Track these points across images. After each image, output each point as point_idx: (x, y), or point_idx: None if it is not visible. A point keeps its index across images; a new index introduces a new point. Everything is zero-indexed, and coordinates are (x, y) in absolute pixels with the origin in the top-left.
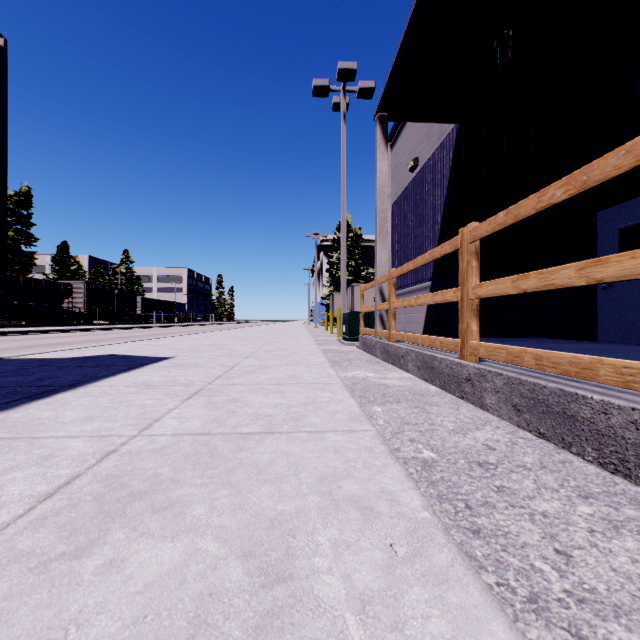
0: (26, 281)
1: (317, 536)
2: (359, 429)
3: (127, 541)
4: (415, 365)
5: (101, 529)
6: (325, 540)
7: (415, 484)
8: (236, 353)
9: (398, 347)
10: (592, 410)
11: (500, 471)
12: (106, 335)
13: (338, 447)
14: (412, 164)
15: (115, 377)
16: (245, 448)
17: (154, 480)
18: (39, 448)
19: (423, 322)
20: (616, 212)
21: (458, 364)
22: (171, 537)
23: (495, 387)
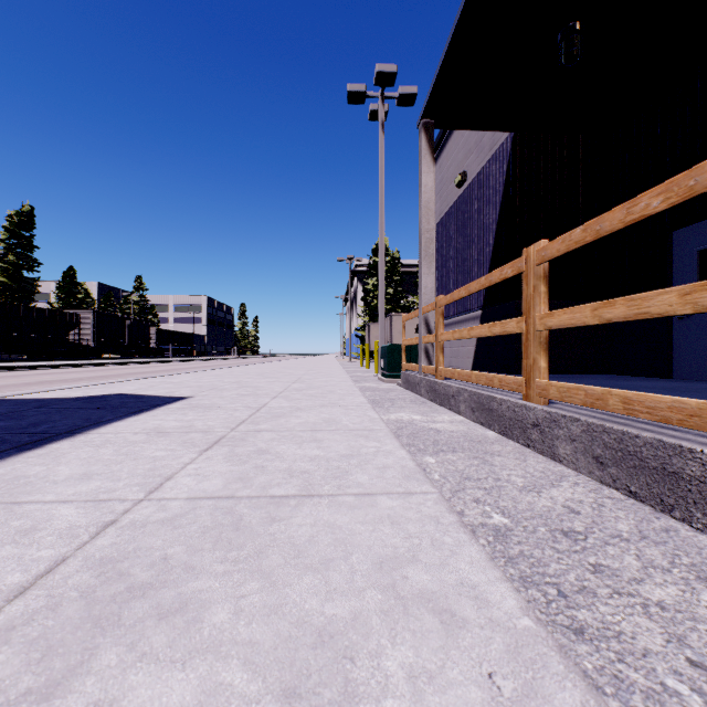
0: (28, 310)
1: (384, 660)
2: (417, 491)
3: (120, 669)
4: (468, 406)
5: (86, 647)
6: (396, 667)
7: (503, 573)
8: (262, 392)
9: (447, 385)
10: (703, 467)
11: (592, 543)
12: (116, 371)
13: (395, 516)
14: (460, 179)
15: (122, 422)
16: (278, 518)
17: (162, 566)
18: (19, 518)
19: (472, 356)
20: (695, 231)
21: (523, 406)
22: (182, 661)
23: (570, 435)
